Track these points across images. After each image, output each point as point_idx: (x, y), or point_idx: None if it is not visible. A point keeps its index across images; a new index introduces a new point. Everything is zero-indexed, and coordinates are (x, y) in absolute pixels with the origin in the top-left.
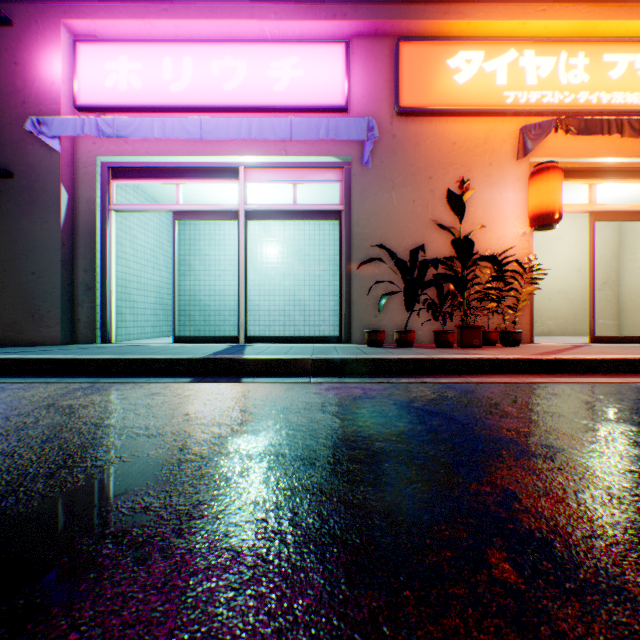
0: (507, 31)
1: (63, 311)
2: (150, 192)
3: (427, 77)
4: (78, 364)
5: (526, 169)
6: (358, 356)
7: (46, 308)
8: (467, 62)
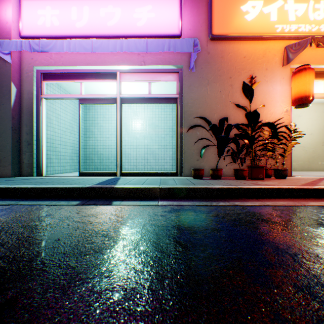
0: None
1: (13, 157)
2: (68, 90)
3: (229, 16)
4: (8, 191)
5: (288, 72)
6: (189, 186)
7: (3, 155)
8: (253, 7)
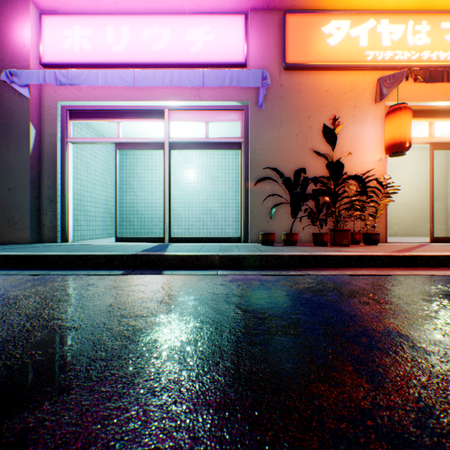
0: (367, 5)
1: (31, 218)
2: (99, 130)
3: (307, 40)
4: (35, 259)
5: (382, 110)
6: (255, 253)
7: (18, 216)
8: (337, 29)
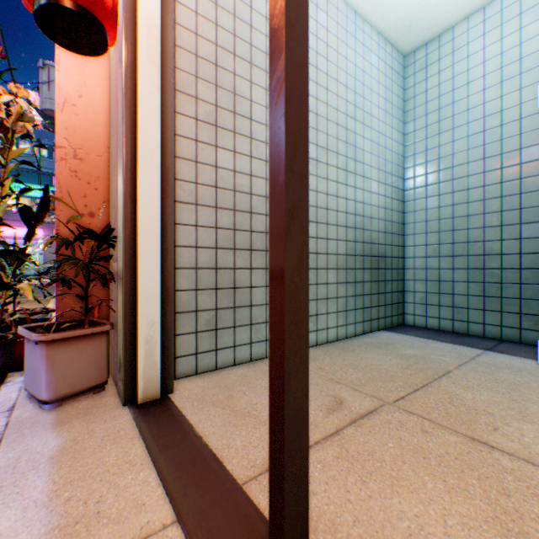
0: None
1: None
2: None
3: None
4: None
5: None
6: None
7: None
8: None
